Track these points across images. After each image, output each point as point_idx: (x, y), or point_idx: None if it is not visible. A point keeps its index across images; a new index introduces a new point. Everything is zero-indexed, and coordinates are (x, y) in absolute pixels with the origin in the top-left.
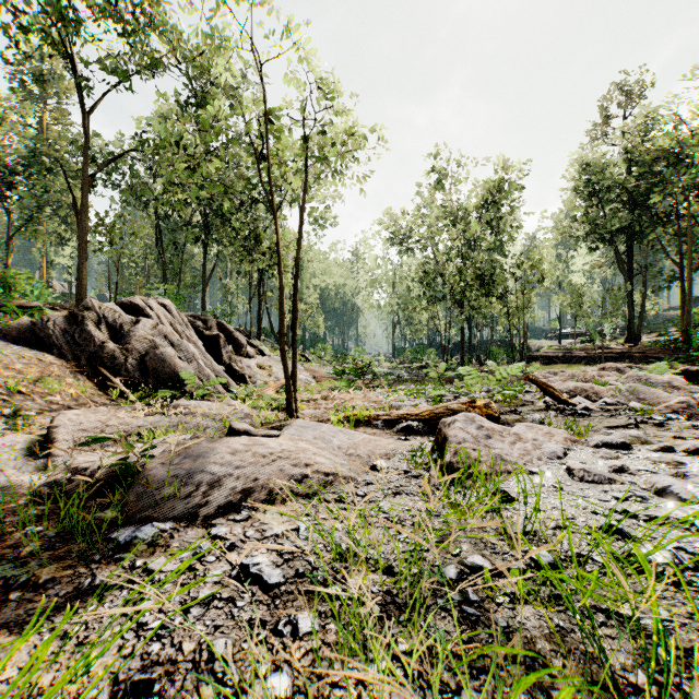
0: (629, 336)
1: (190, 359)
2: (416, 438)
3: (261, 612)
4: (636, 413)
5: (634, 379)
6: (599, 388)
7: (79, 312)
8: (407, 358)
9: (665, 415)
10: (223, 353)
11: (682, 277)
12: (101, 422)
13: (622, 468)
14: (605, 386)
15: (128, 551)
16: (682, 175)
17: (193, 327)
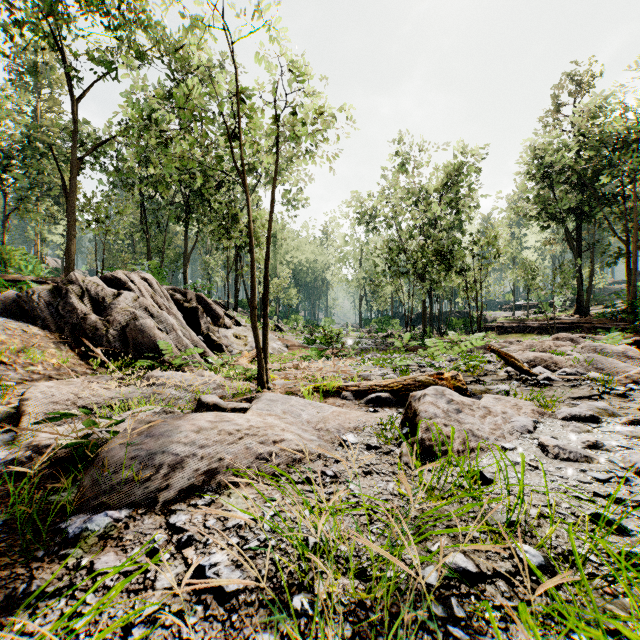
0: (578, 308)
1: (169, 330)
2: (385, 409)
3: (214, 632)
4: (596, 383)
5: (589, 349)
6: (557, 358)
7: (63, 286)
8: (373, 328)
9: (626, 386)
10: (201, 324)
11: (628, 254)
12: (73, 393)
13: (595, 443)
14: (563, 355)
15: (76, 545)
16: (628, 158)
17: (174, 299)
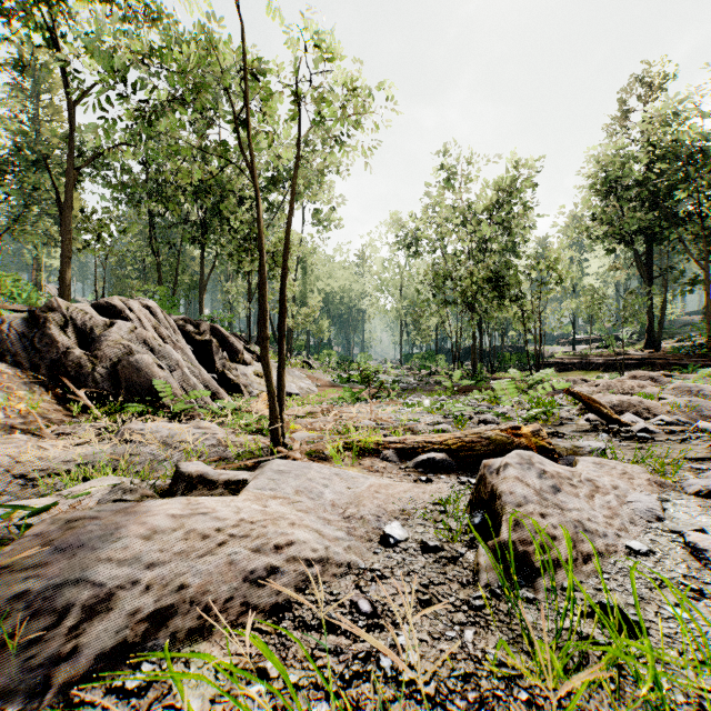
0: (648, 342)
1: (173, 367)
2: (441, 477)
3: None
4: (710, 437)
5: (681, 390)
6: (649, 402)
7: (42, 314)
8: (415, 365)
9: None
10: (216, 360)
11: (707, 279)
12: (14, 455)
13: None
14: (653, 399)
15: None
16: (710, 169)
17: (183, 331)
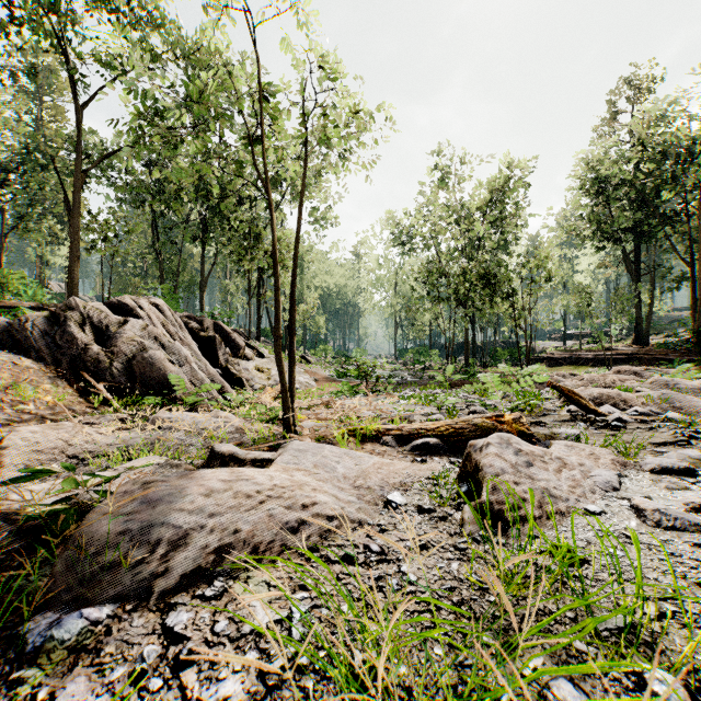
0: (637, 338)
1: (182, 363)
2: (434, 459)
3: None
4: (677, 425)
5: (659, 384)
6: (626, 395)
7: (61, 312)
8: (410, 360)
9: None
10: (219, 355)
11: (693, 277)
12: (63, 440)
13: None
14: (631, 392)
15: (35, 662)
16: (694, 171)
17: (188, 328)
